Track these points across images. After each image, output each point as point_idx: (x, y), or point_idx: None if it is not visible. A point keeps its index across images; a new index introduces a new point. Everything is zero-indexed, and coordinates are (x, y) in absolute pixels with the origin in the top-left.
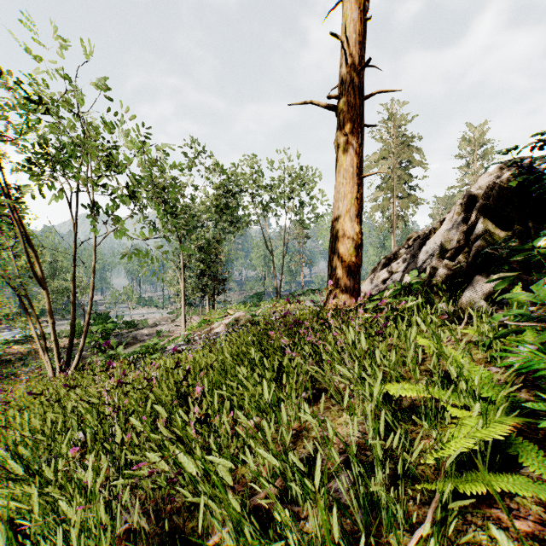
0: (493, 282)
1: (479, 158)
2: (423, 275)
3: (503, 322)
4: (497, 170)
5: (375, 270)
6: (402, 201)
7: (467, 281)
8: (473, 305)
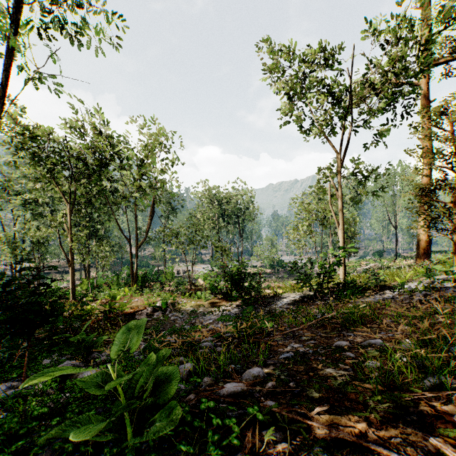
0: None
1: None
2: None
3: None
4: None
5: None
6: None
7: None
8: None
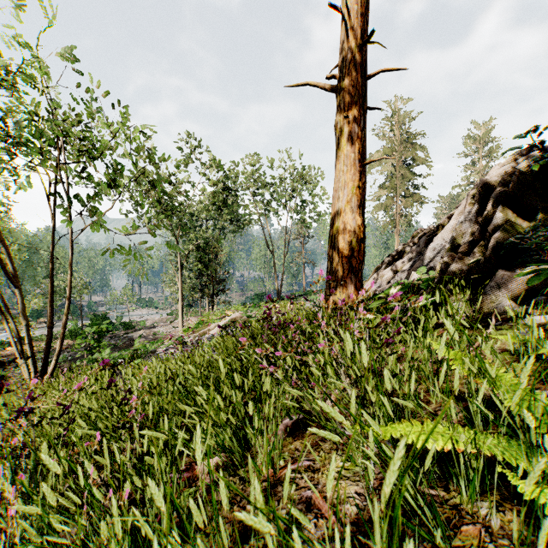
0: (521, 277)
1: (484, 156)
2: (431, 272)
3: (543, 326)
4: (510, 160)
5: (379, 270)
6: (405, 200)
7: (485, 278)
8: (497, 305)
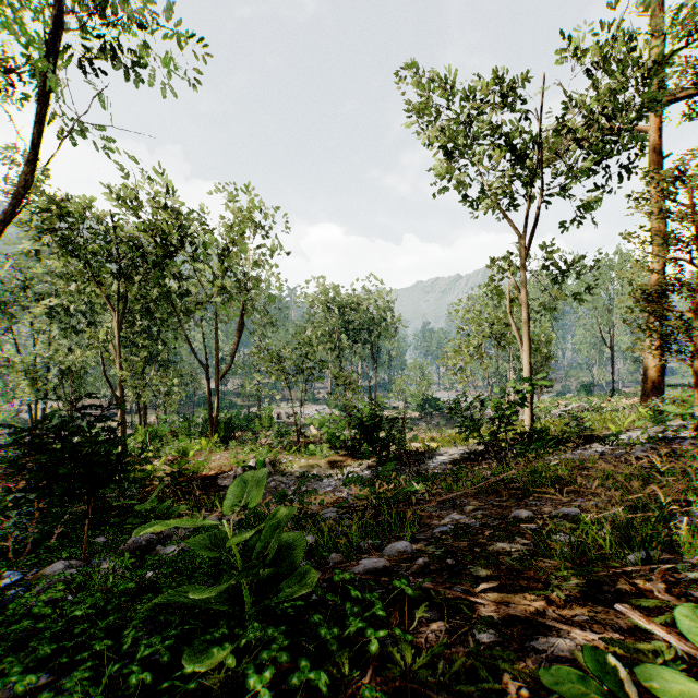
0: None
1: None
2: None
3: None
4: None
5: None
6: None
7: None
8: None
